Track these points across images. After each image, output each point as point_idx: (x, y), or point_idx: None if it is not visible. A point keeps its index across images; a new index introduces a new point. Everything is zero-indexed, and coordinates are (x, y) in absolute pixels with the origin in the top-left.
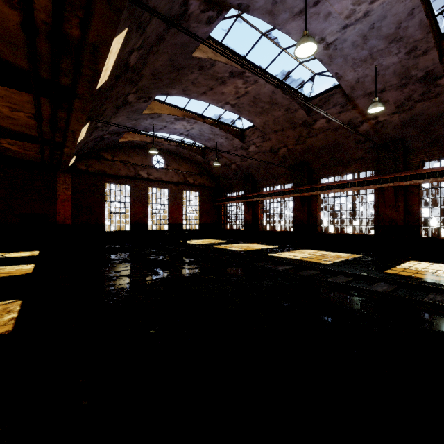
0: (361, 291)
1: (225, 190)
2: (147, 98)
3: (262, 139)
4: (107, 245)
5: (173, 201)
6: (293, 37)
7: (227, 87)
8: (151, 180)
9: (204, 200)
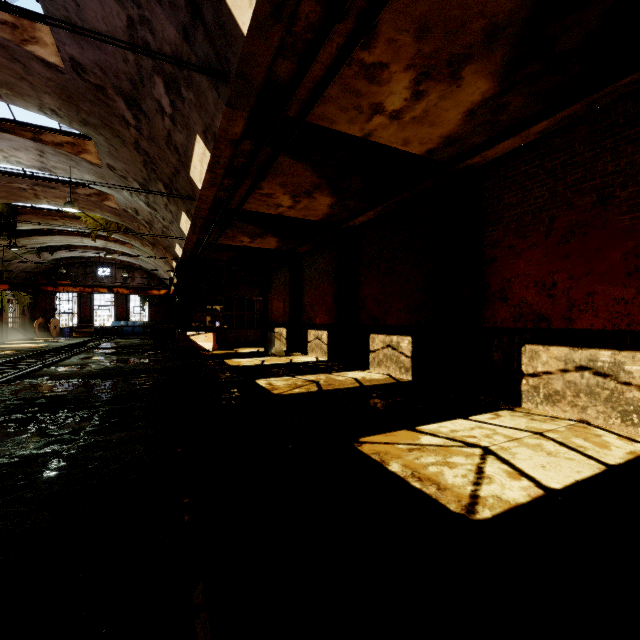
0: None
1: None
2: None
3: None
4: None
5: None
6: None
7: None
8: None
9: None
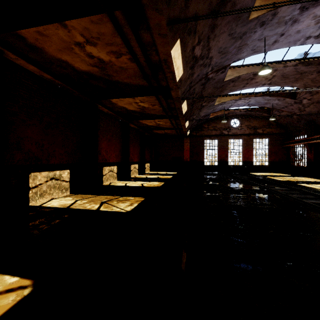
0: (292, 198)
1: (293, 134)
2: (212, 100)
3: (310, 93)
4: (205, 172)
5: (245, 146)
6: (282, 47)
7: (257, 79)
8: (230, 135)
9: (272, 144)
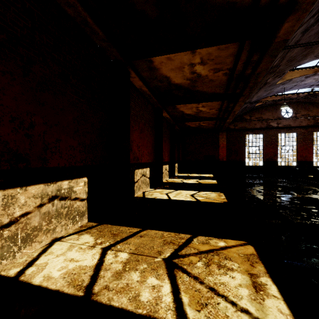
0: None
1: None
2: (281, 75)
3: None
4: (247, 174)
5: (302, 142)
6: None
7: None
8: (280, 128)
9: None
